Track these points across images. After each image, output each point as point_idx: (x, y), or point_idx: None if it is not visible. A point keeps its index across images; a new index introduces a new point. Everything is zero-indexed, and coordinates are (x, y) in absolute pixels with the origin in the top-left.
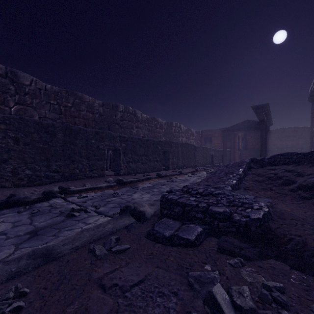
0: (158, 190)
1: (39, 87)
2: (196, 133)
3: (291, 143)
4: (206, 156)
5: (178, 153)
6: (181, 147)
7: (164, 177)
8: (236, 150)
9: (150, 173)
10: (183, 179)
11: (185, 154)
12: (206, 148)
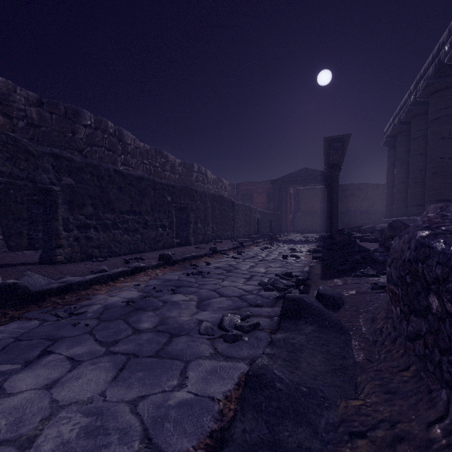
0: (156, 321)
1: None
2: (230, 187)
3: (354, 204)
4: (250, 221)
5: (206, 213)
6: (211, 203)
7: (178, 264)
8: (287, 214)
9: (145, 255)
10: (225, 267)
11: (218, 215)
12: (250, 207)
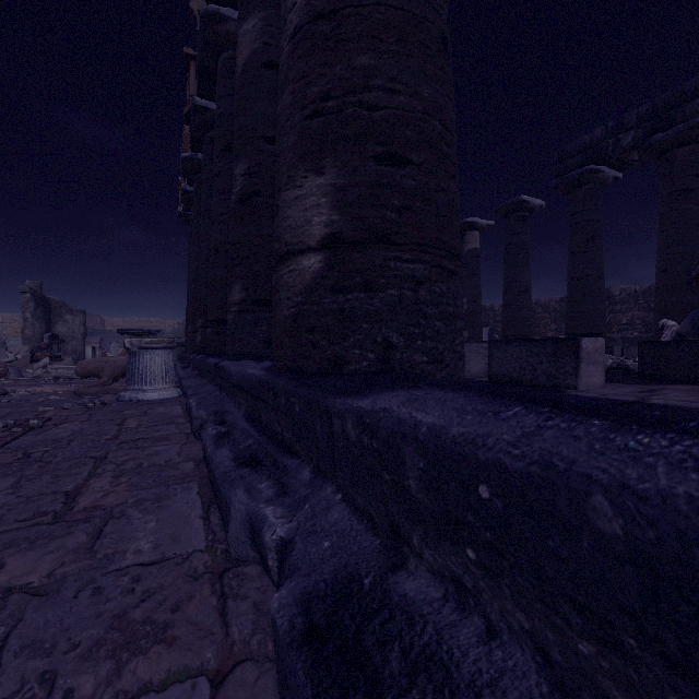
0: None
1: (628, 292)
2: None
3: None
4: None
5: None
6: None
7: None
8: None
9: None
10: None
11: None
12: None
